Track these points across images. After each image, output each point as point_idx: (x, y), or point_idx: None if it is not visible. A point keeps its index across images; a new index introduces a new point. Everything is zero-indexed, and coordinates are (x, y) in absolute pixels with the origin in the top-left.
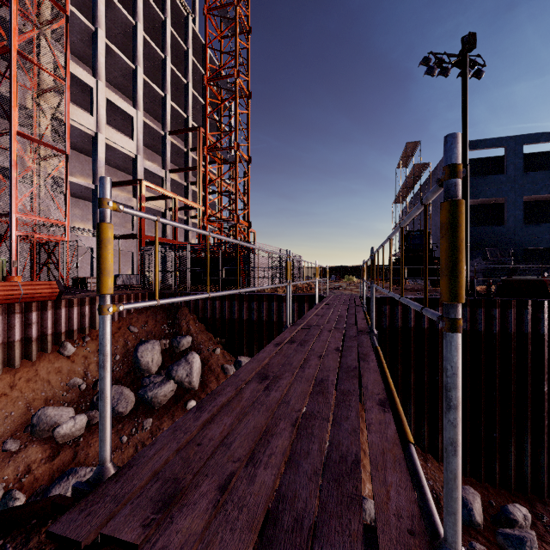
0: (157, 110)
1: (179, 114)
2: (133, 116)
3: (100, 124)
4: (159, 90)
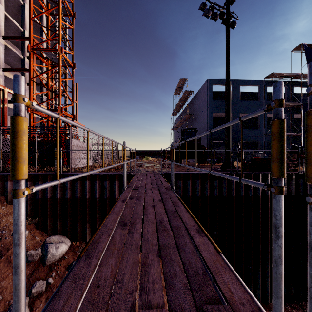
0: None
1: (15, 26)
2: None
3: None
4: None
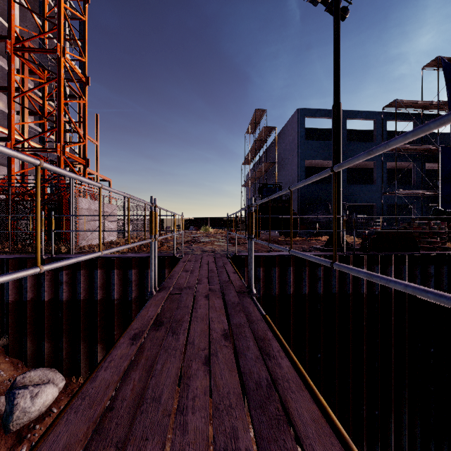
0: None
1: None
2: None
3: None
4: None
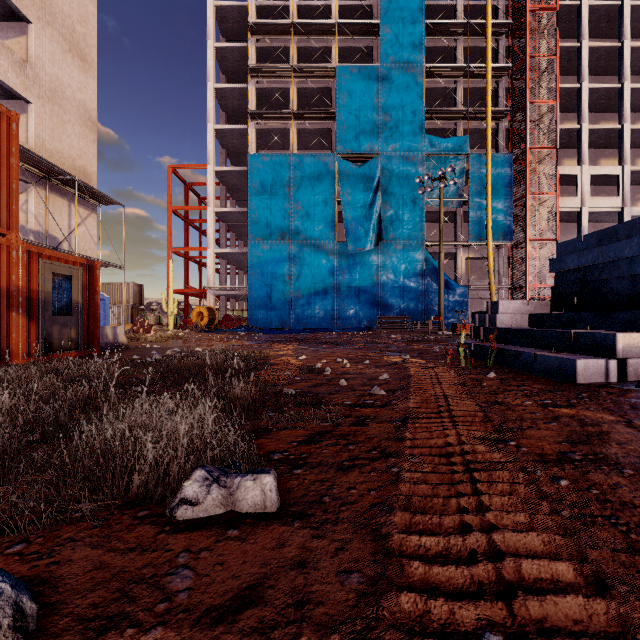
0: None
1: None
2: (618, 173)
3: (583, 199)
4: None
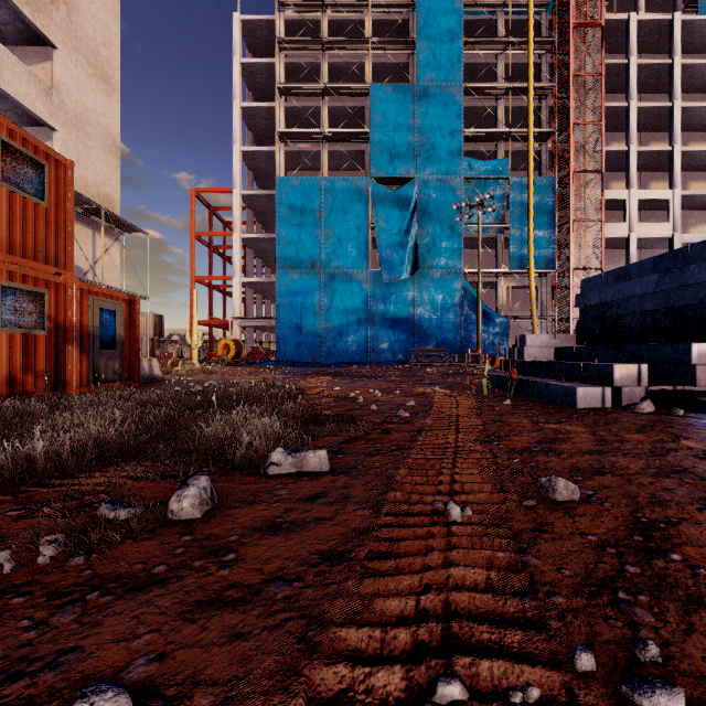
0: None
1: None
2: (668, 198)
3: (631, 225)
4: (705, 148)
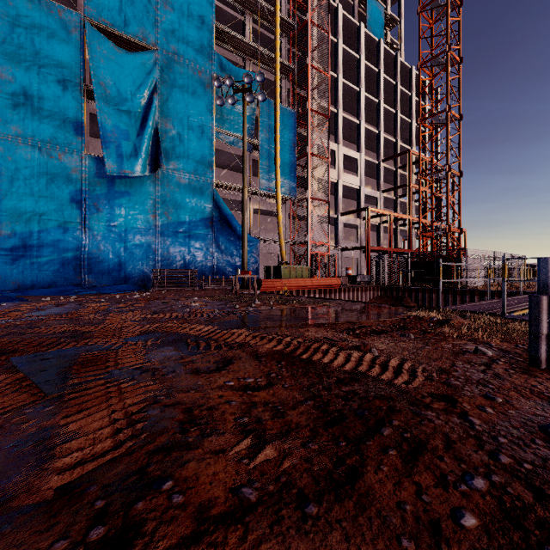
0: (371, 143)
1: (389, 141)
2: (358, 158)
3: (339, 173)
4: (374, 130)
